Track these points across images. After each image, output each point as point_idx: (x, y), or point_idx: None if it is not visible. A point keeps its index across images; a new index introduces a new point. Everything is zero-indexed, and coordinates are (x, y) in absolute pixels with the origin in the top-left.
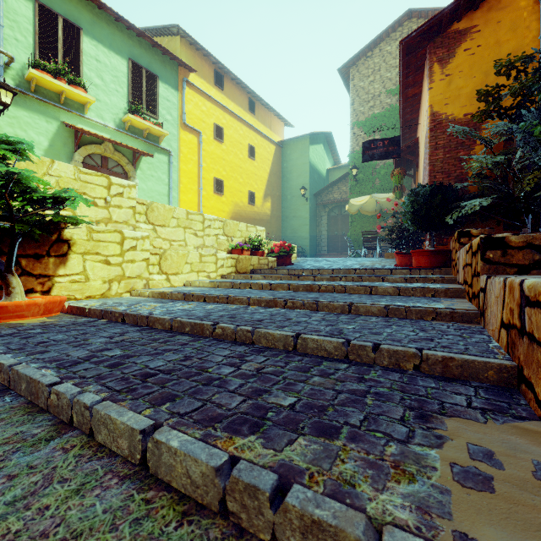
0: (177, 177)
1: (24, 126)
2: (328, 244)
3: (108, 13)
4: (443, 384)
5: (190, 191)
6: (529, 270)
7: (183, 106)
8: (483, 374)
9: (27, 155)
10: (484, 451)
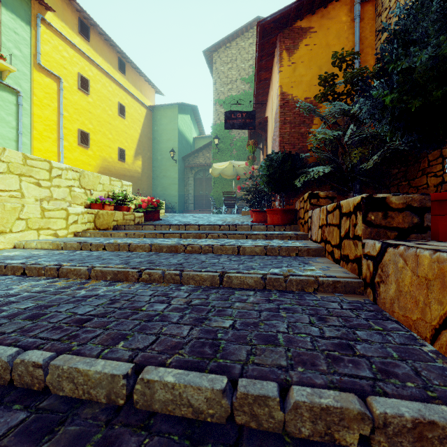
0: (30, 122)
1: None
2: (194, 202)
3: None
4: None
5: (47, 139)
6: (408, 234)
7: (37, 45)
8: None
9: None
10: None
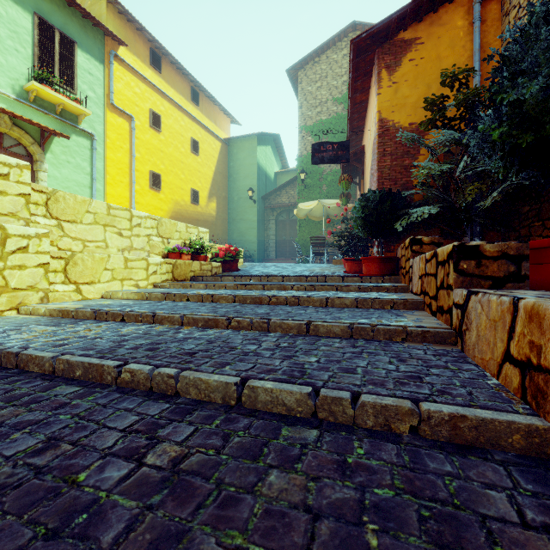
0: (103, 167)
1: None
2: (276, 249)
3: None
4: (460, 462)
5: (120, 184)
6: (504, 283)
7: (110, 84)
8: (506, 440)
9: None
10: None
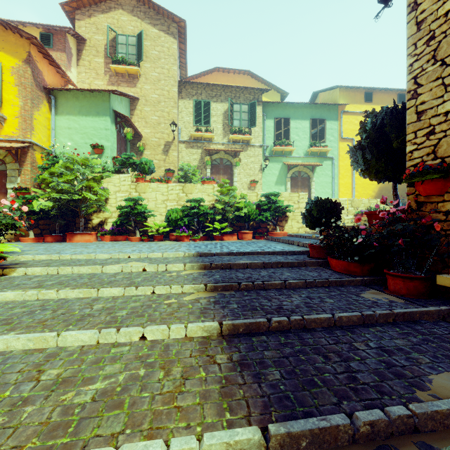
0: (337, 171)
1: (271, 169)
2: None
3: (301, 103)
4: None
5: (346, 177)
6: None
7: (340, 128)
8: None
9: (279, 195)
10: None
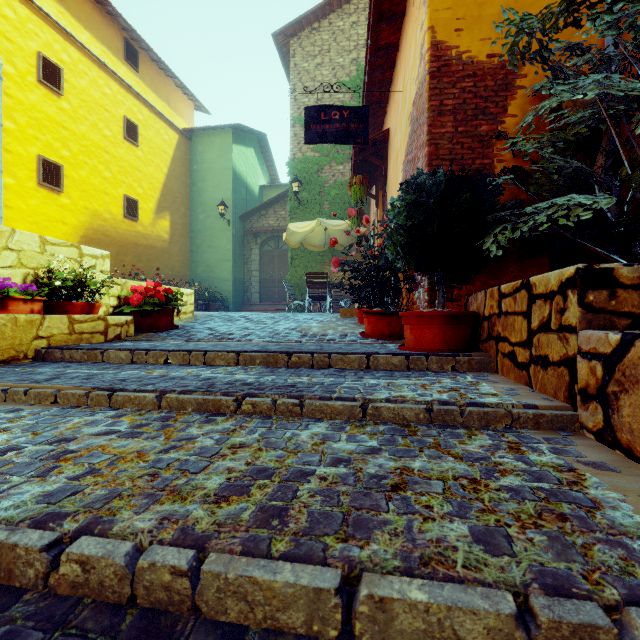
0: None
1: None
2: (261, 290)
3: None
4: None
5: None
6: None
7: None
8: None
9: None
10: None
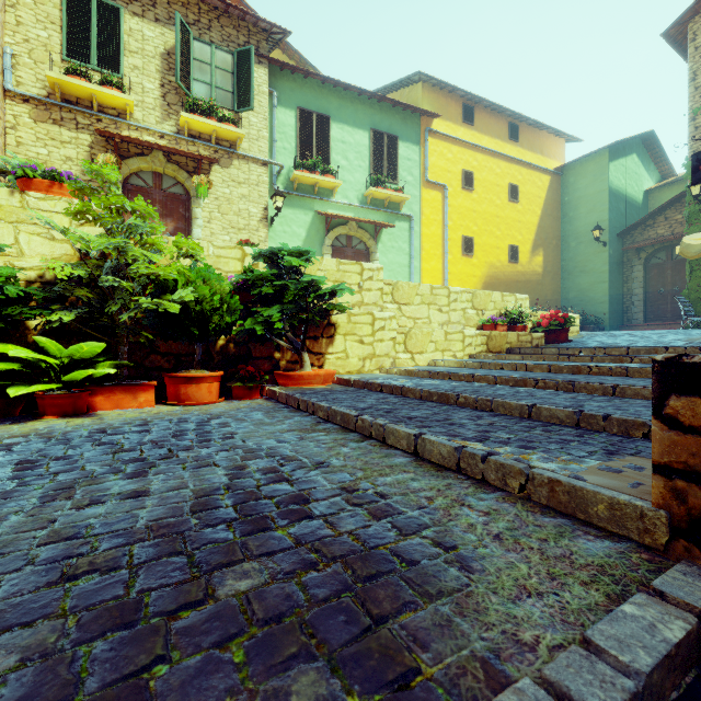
0: (419, 244)
1: (289, 222)
2: (645, 309)
3: (352, 91)
4: None
5: (433, 257)
6: None
7: (425, 162)
8: None
9: (310, 260)
10: (638, 467)
